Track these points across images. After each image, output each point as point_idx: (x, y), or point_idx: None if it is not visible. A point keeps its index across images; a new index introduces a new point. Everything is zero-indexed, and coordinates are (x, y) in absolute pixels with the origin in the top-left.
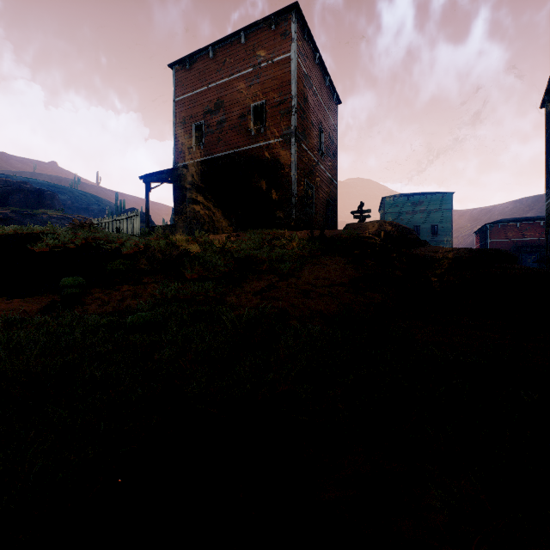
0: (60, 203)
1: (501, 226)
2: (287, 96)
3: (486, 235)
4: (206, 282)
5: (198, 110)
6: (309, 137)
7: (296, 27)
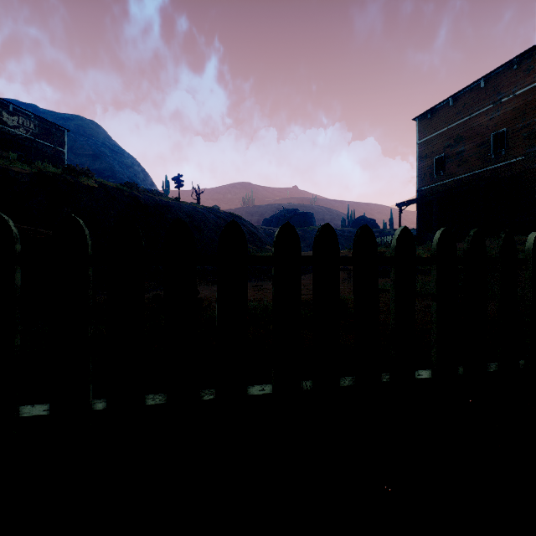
0: (314, 219)
1: None
2: (530, 121)
3: None
4: None
5: (439, 146)
6: None
7: None
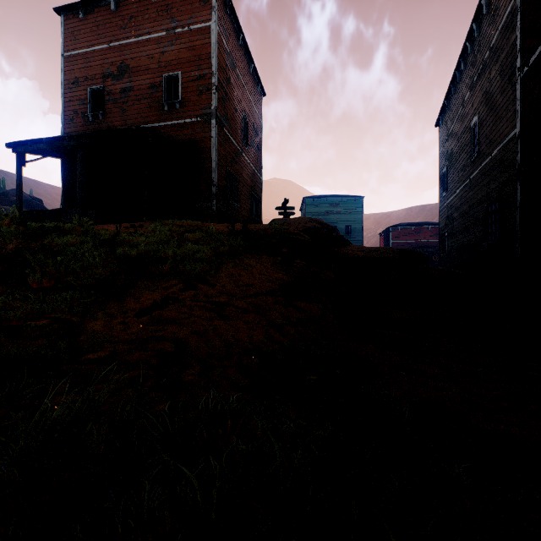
0: None
1: (400, 229)
2: (207, 71)
3: (389, 237)
4: (63, 293)
5: (96, 71)
6: (232, 122)
7: None
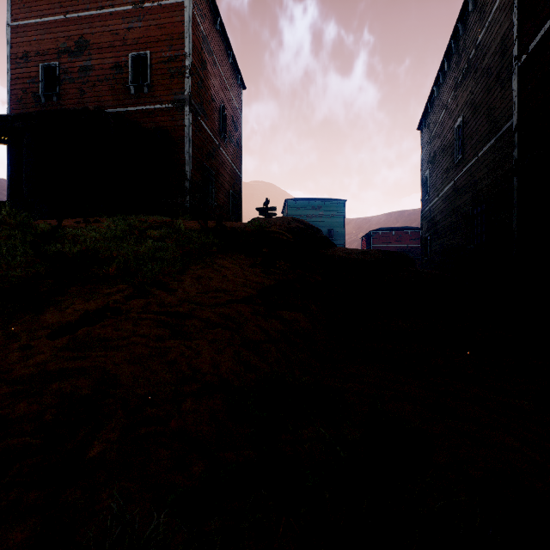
0: None
1: (381, 233)
2: (179, 52)
3: (371, 241)
4: None
5: (50, 46)
6: (209, 112)
7: None
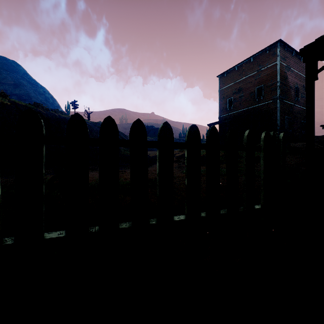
0: None
1: None
2: (275, 81)
3: None
4: None
5: (230, 93)
6: (288, 94)
7: (280, 49)
